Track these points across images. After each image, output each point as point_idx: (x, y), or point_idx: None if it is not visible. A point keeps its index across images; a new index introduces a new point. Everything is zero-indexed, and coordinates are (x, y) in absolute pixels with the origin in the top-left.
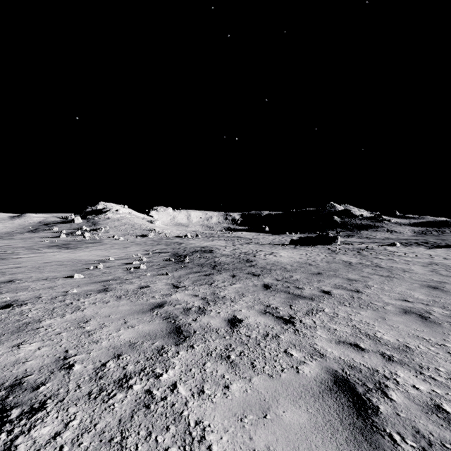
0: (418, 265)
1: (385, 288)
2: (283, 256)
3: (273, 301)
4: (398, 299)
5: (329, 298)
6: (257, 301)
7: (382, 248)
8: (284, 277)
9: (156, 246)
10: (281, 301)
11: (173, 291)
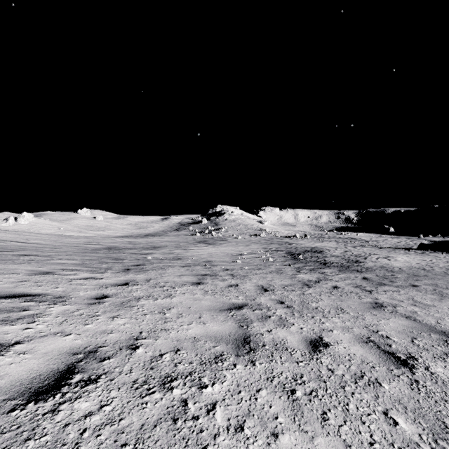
0: None
1: None
2: (398, 261)
3: (364, 285)
4: None
5: (412, 288)
6: (353, 283)
7: None
8: (385, 275)
9: (271, 245)
10: (371, 285)
11: (298, 273)
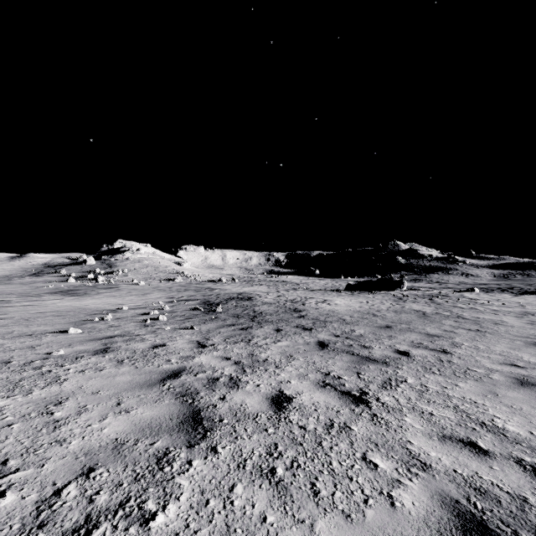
0: (511, 315)
1: (479, 347)
2: (339, 305)
3: (333, 367)
4: (503, 363)
5: (409, 362)
6: (311, 366)
7: (458, 294)
8: (343, 331)
9: (183, 293)
10: (344, 367)
11: (197, 352)
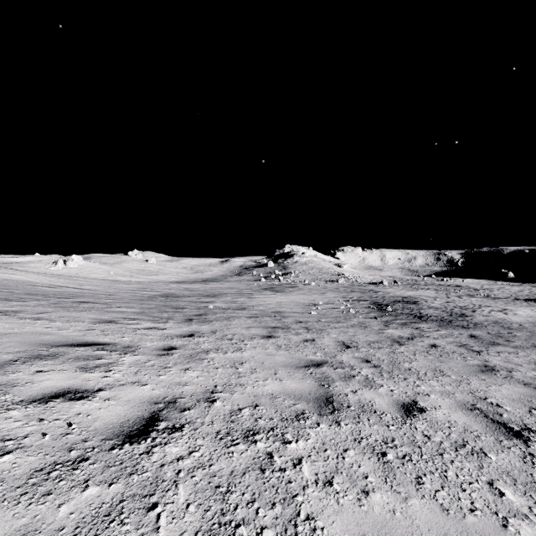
0: None
1: None
2: (518, 315)
3: (471, 344)
4: None
5: (535, 350)
6: (457, 341)
7: None
8: (499, 332)
9: (351, 294)
10: (480, 345)
11: (386, 328)
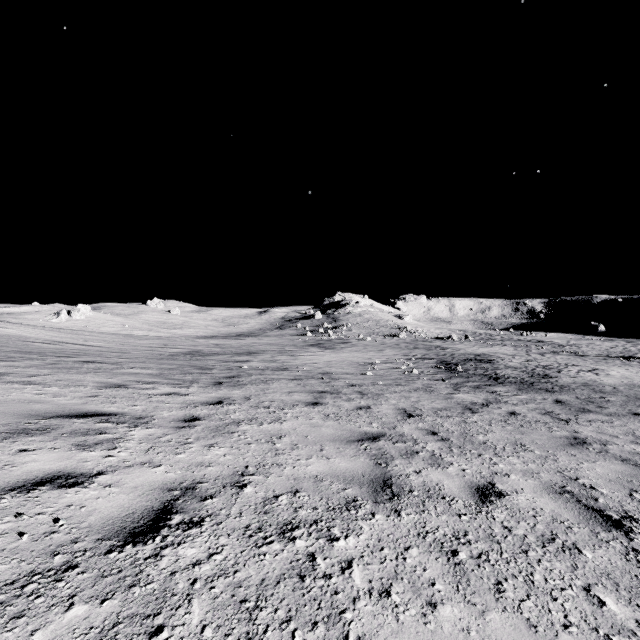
0: None
1: None
2: (611, 376)
3: (557, 411)
4: None
5: (633, 417)
6: (540, 408)
7: None
8: (590, 397)
9: (415, 351)
10: (567, 412)
11: (456, 392)
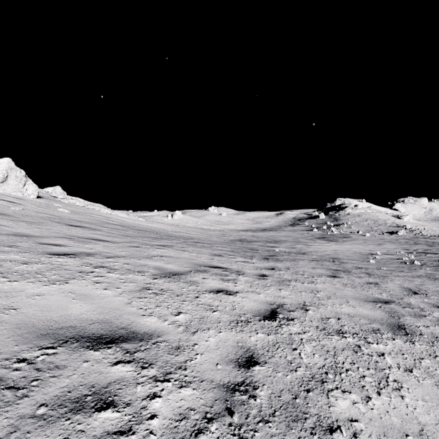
0: None
1: None
2: None
3: None
4: None
5: None
6: None
7: None
8: None
9: (415, 246)
10: None
11: None
